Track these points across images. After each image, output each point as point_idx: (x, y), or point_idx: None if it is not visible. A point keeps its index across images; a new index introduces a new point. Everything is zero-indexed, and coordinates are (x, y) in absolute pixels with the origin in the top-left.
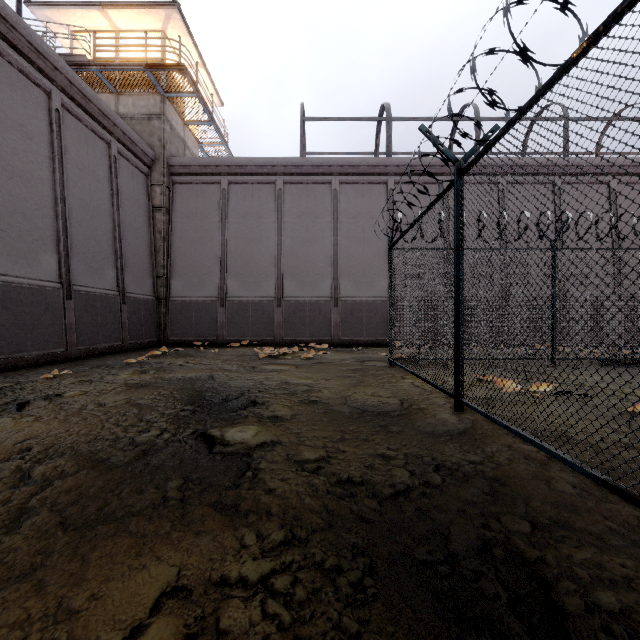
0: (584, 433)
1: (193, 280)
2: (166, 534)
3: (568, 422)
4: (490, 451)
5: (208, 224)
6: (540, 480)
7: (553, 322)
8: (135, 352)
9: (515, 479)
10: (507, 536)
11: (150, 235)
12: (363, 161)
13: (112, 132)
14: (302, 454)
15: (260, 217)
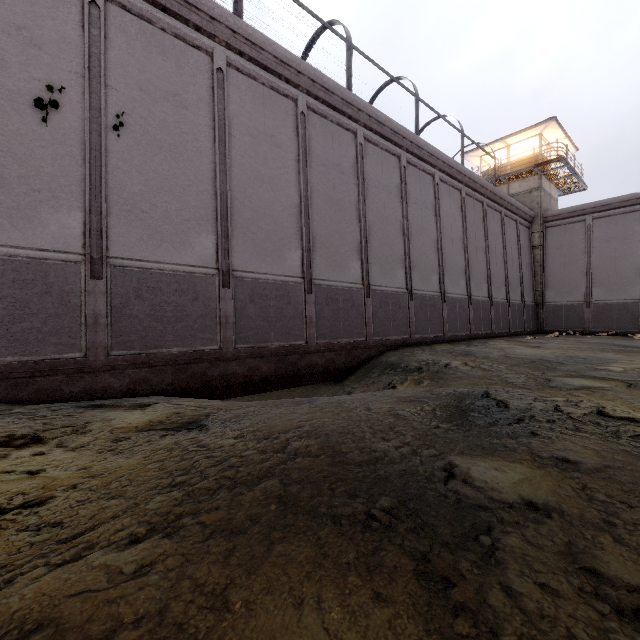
0: None
1: (562, 290)
2: None
3: None
4: None
5: (574, 251)
6: None
7: None
8: (533, 335)
9: None
10: None
11: (531, 265)
12: None
13: (518, 214)
14: None
15: (623, 239)
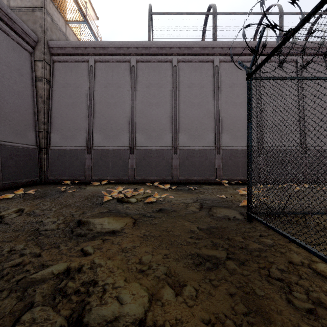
0: None
1: (67, 134)
2: None
3: None
4: None
5: (79, 92)
6: None
7: None
8: (3, 192)
9: None
10: None
11: (33, 99)
12: (196, 44)
13: None
14: None
15: (118, 87)
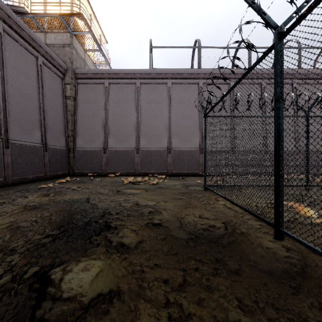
0: None
1: (89, 138)
2: None
3: None
4: None
5: (97, 107)
6: None
7: (307, 162)
8: (52, 180)
9: None
10: None
11: (64, 112)
12: (185, 71)
13: (39, 51)
14: None
15: (127, 103)
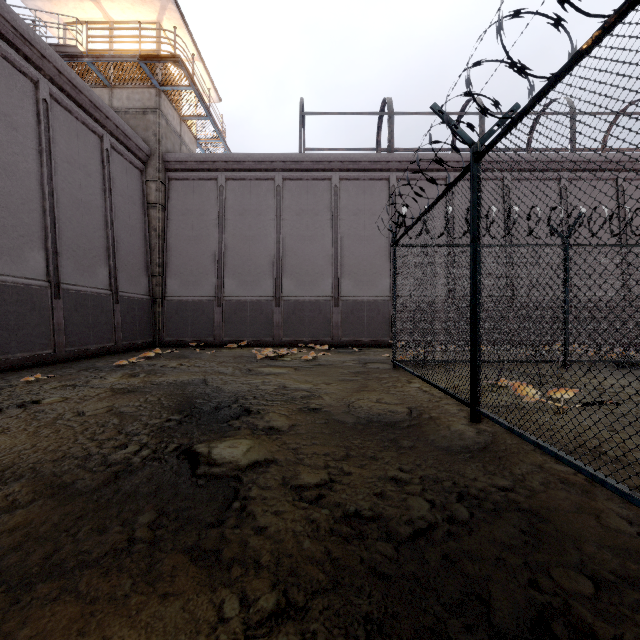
0: (622, 449)
1: (189, 279)
2: (123, 598)
3: (600, 435)
4: (520, 473)
5: (205, 221)
6: (587, 514)
7: (565, 322)
8: (128, 353)
9: (557, 512)
10: (565, 601)
11: (145, 233)
12: (364, 157)
13: (104, 125)
14: (300, 477)
15: (258, 214)
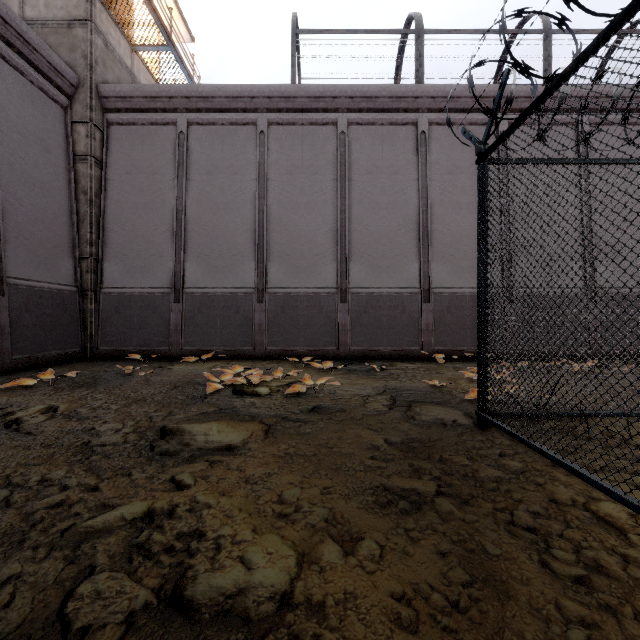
0: None
1: (136, 263)
2: None
3: None
4: None
5: (158, 182)
6: None
7: None
8: (14, 375)
9: None
10: None
11: (70, 196)
12: (383, 90)
13: None
14: None
15: (234, 172)
